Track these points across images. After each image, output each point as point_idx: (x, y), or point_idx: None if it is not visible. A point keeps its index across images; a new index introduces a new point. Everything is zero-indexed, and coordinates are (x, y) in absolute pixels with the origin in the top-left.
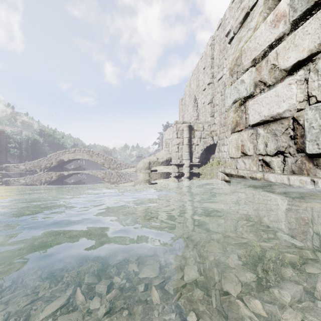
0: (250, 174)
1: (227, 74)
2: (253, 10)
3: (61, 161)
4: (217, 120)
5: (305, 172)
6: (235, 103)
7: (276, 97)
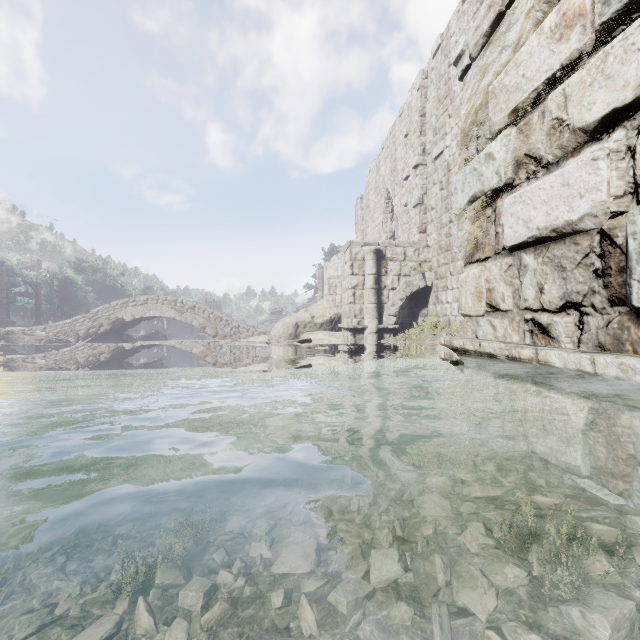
0: (507, 350)
1: (453, 147)
2: (511, 8)
3: (119, 322)
4: (433, 239)
5: (628, 347)
6: (474, 201)
7: (564, 188)
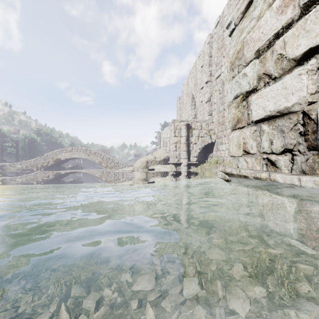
0: (254, 174)
1: (225, 72)
2: None
3: (58, 160)
4: (215, 118)
5: (318, 172)
6: (236, 98)
7: (284, 90)
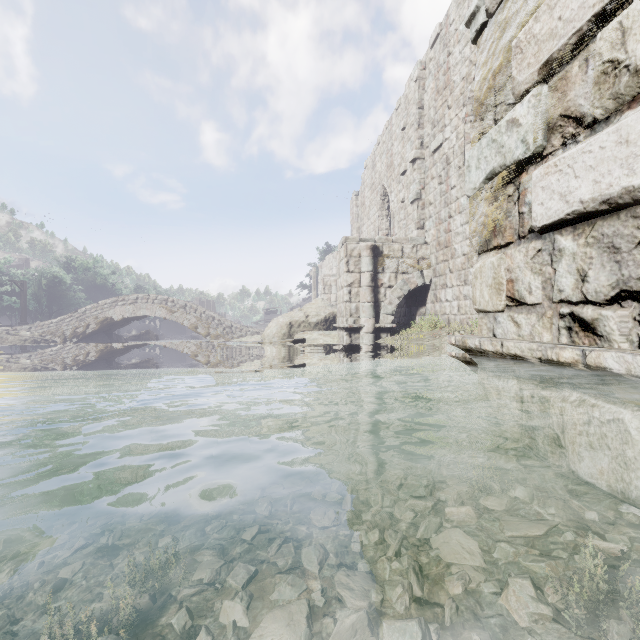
0: (540, 351)
1: (452, 140)
2: None
3: (107, 322)
4: (431, 235)
5: None
6: (492, 179)
7: (621, 146)
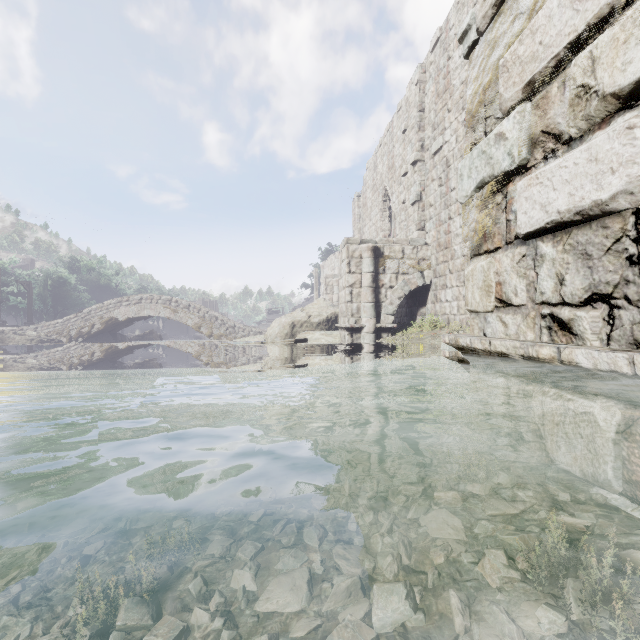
0: (522, 349)
1: (452, 142)
2: None
3: (112, 322)
4: (431, 236)
5: None
6: (482, 187)
7: (591, 164)
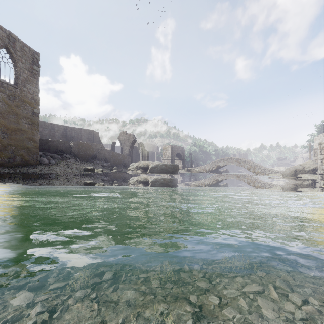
0: None
1: None
2: None
3: (218, 166)
4: None
5: None
6: None
7: None
